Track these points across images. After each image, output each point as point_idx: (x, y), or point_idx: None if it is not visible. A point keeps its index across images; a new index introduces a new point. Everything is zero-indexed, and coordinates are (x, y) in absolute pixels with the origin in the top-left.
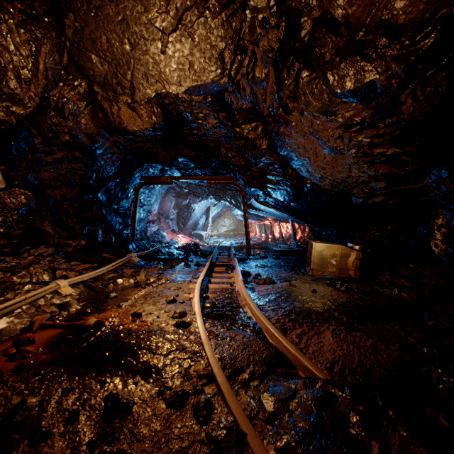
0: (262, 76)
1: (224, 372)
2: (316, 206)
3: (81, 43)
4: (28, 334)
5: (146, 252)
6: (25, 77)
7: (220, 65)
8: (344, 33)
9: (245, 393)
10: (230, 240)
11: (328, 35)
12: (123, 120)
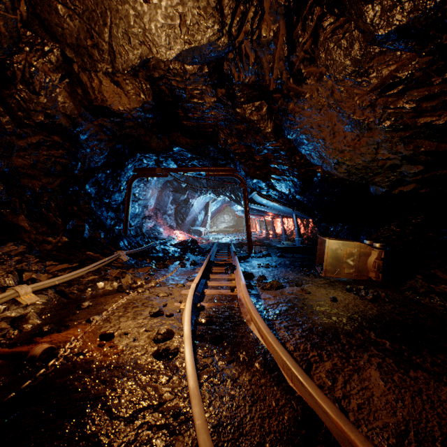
0: (270, 35)
1: None
2: (325, 199)
3: None
4: None
5: (138, 249)
6: None
7: (219, 18)
8: None
9: None
10: (230, 236)
11: None
12: (105, 97)
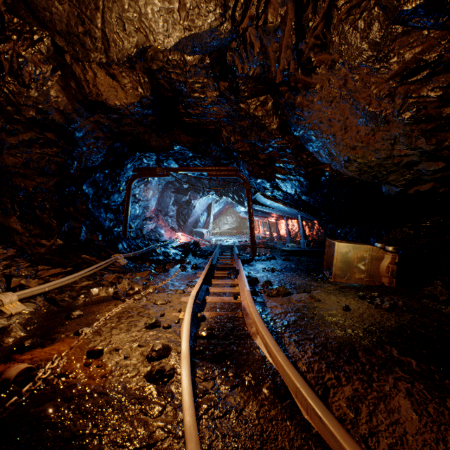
0: (277, 21)
1: None
2: (333, 200)
3: None
4: None
5: (137, 252)
6: None
7: (221, 1)
8: None
9: None
10: (233, 238)
11: None
12: (100, 90)
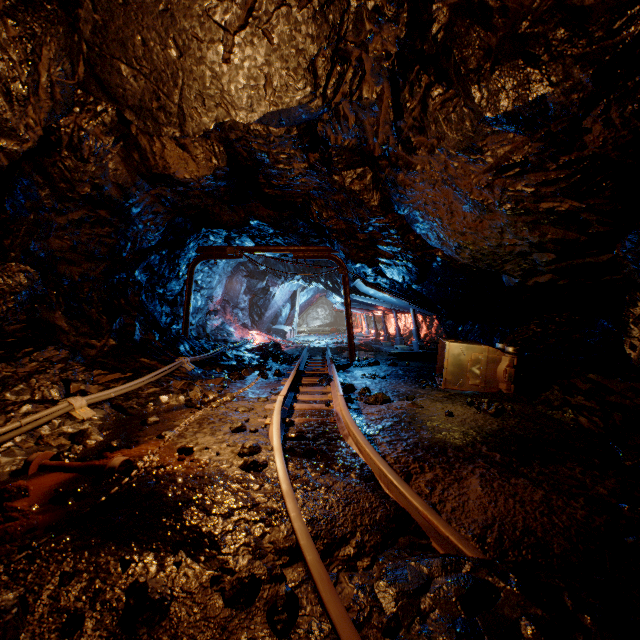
0: (373, 98)
1: (316, 544)
2: (449, 290)
3: (105, 46)
4: (19, 481)
5: (204, 355)
6: (18, 94)
7: (311, 80)
8: (498, 25)
9: (349, 580)
10: (326, 338)
11: (474, 28)
12: (169, 163)
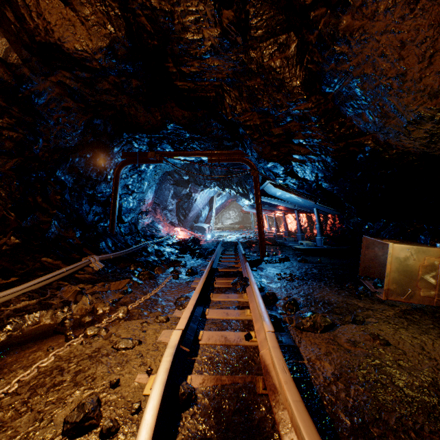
0: None
1: None
2: (368, 186)
3: None
4: None
5: (120, 252)
6: None
7: None
8: None
9: None
10: (236, 233)
11: None
12: (49, 23)
